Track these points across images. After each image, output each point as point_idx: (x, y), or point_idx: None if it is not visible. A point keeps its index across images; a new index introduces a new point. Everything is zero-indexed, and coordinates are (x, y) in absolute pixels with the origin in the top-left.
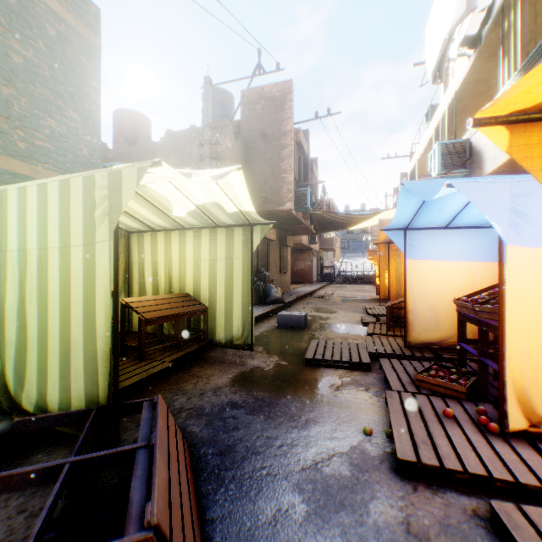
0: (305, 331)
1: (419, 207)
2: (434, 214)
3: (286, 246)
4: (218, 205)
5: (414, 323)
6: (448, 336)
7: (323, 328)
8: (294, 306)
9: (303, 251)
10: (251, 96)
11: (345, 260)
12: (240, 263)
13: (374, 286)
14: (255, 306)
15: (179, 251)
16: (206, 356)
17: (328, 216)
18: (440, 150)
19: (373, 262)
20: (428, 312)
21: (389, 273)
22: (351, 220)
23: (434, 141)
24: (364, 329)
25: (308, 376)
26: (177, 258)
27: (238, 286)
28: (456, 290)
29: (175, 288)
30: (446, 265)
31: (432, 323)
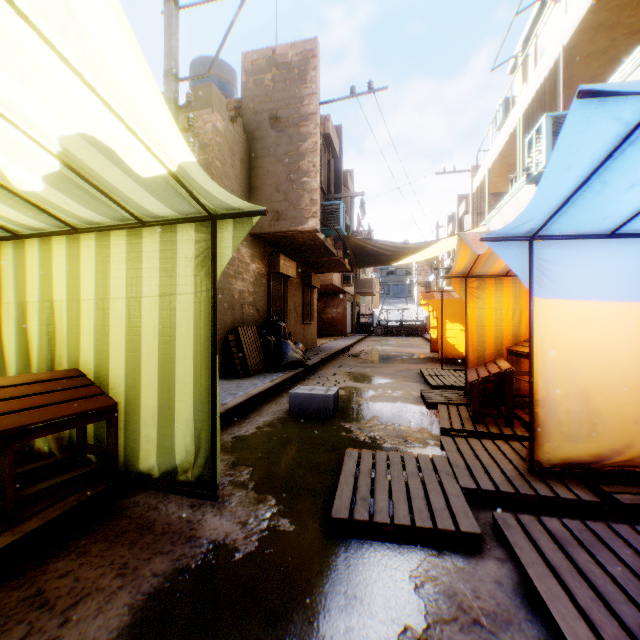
0: (334, 422)
1: (586, 177)
2: (612, 197)
3: (311, 286)
4: (104, 148)
5: (548, 425)
6: (613, 450)
7: (364, 413)
8: (320, 370)
9: (335, 294)
10: (256, 61)
11: (386, 307)
12: (191, 304)
13: (423, 339)
14: (261, 372)
15: (69, 280)
16: (121, 503)
17: (367, 245)
18: (550, 127)
19: (427, 308)
20: (575, 403)
21: (466, 325)
22: (398, 251)
23: (520, 135)
24: (430, 414)
25: (338, 583)
26: (64, 294)
27: (185, 355)
28: (630, 358)
29: (63, 357)
30: (610, 309)
31: (582, 425)
